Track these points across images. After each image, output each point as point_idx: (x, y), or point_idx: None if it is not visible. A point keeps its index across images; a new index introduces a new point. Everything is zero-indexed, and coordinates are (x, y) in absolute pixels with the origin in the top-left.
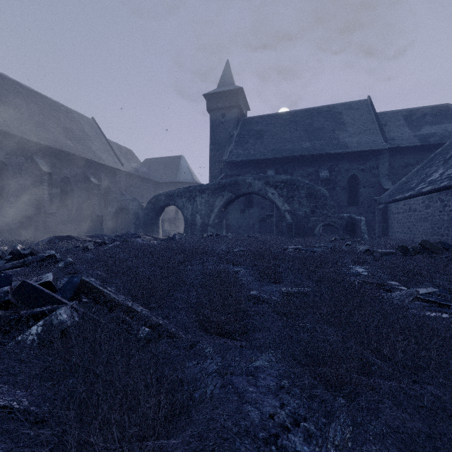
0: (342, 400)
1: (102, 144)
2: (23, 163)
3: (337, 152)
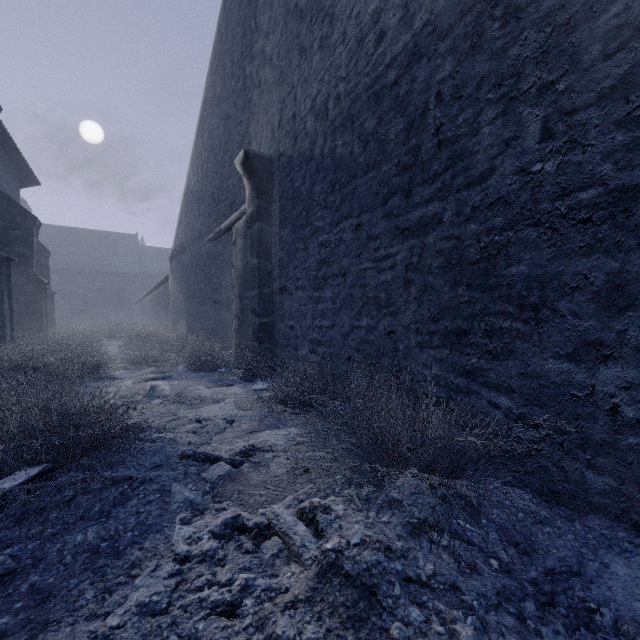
0: None
1: None
2: None
3: (109, 271)
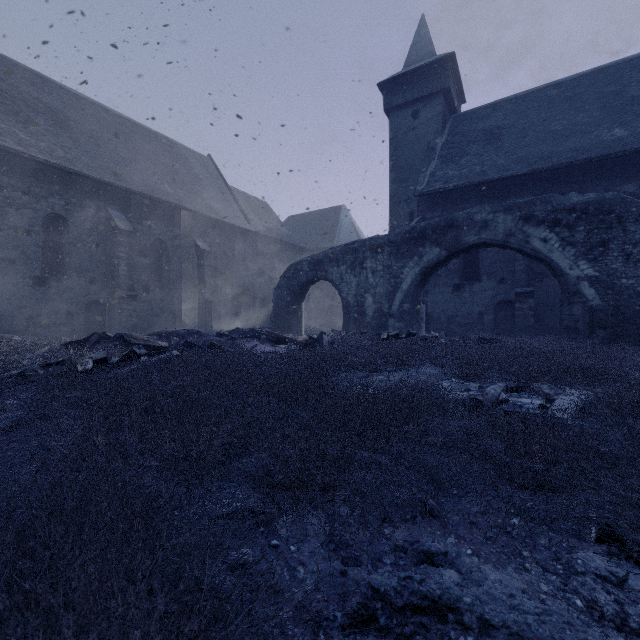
0: None
1: (220, 191)
2: (93, 218)
3: None
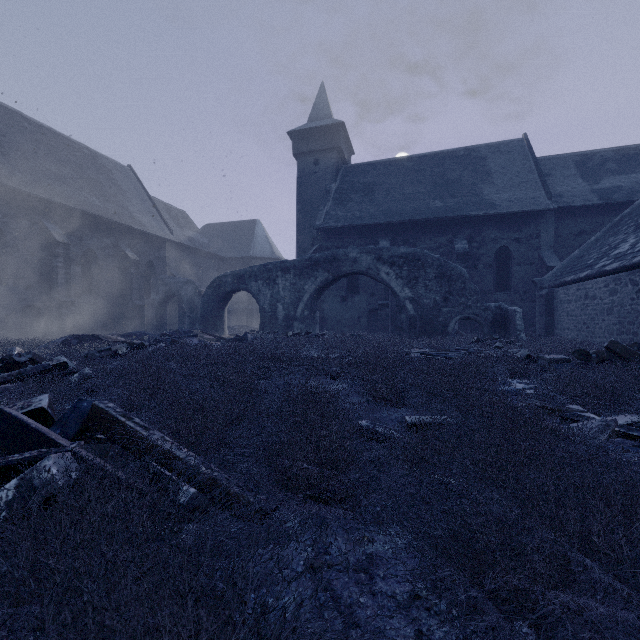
0: (525, 628)
1: (143, 203)
2: (28, 230)
3: (480, 214)
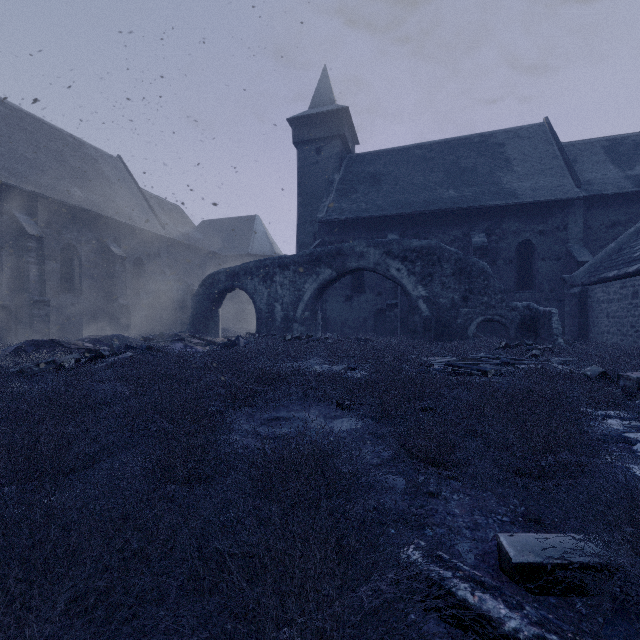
0: None
1: (132, 195)
2: None
3: (500, 203)
